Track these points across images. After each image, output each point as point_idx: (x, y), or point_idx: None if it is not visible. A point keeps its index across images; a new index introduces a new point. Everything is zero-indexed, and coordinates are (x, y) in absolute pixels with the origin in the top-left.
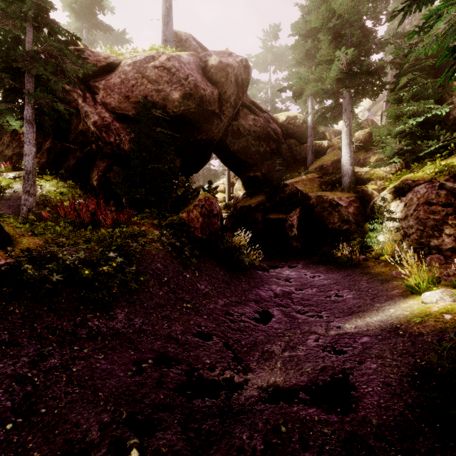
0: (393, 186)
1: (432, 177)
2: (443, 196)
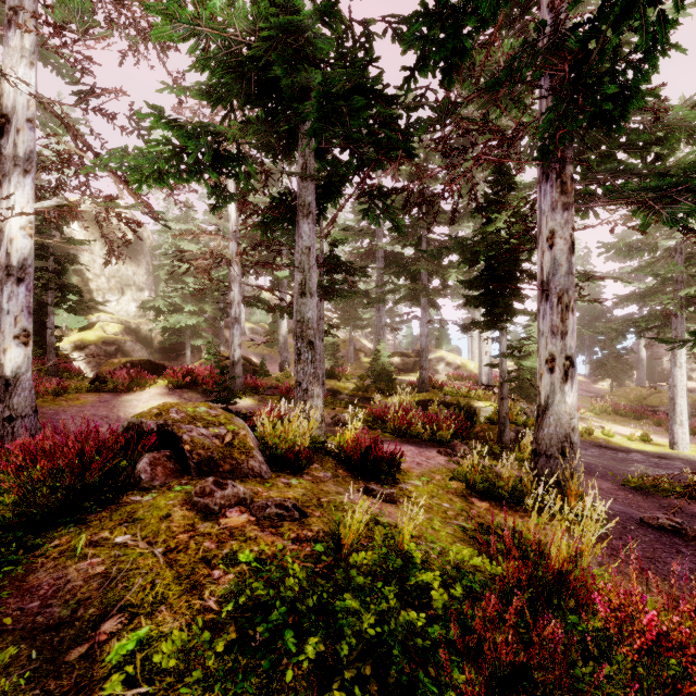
0: (74, 343)
1: (96, 342)
2: (103, 352)
